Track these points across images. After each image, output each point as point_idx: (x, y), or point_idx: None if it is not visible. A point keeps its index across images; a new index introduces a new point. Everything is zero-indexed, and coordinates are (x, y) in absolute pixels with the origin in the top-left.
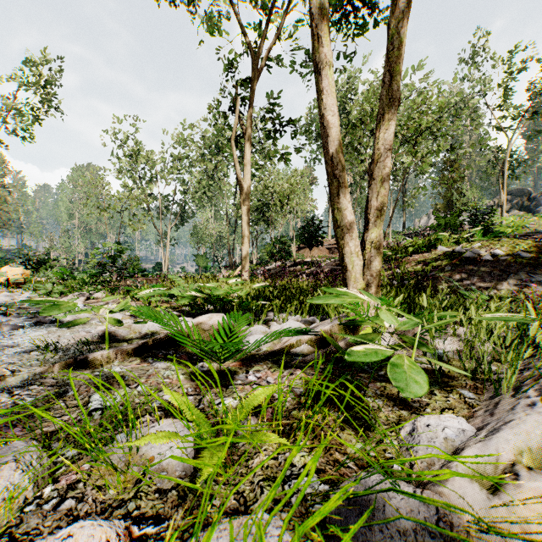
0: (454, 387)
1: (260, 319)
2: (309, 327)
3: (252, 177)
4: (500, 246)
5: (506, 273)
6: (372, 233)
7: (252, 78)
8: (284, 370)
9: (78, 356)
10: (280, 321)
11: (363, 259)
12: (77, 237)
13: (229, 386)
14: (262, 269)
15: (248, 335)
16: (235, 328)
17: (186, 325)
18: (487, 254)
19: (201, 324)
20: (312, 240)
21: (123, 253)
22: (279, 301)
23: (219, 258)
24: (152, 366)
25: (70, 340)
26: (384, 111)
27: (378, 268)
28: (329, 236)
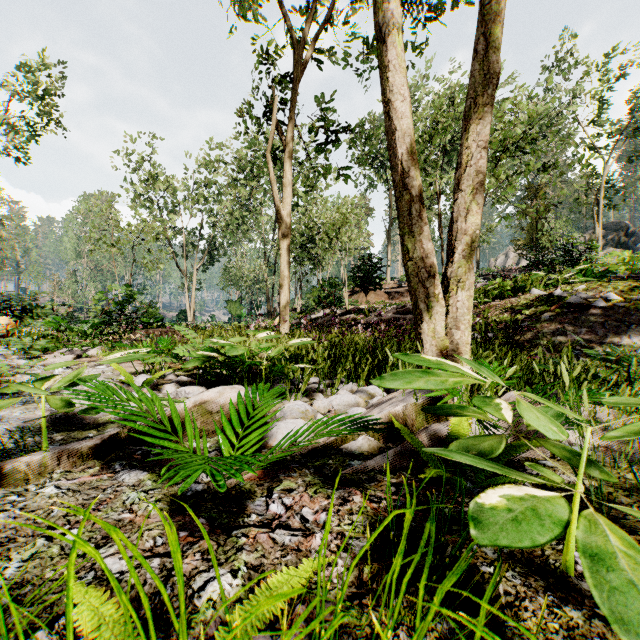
0: (638, 534)
1: (299, 389)
2: (369, 402)
3: (296, 207)
4: (612, 288)
5: (624, 323)
6: (458, 267)
7: (293, 74)
8: (331, 491)
9: (7, 456)
10: (328, 391)
11: (446, 305)
12: (86, 279)
13: (233, 531)
14: (308, 318)
15: (275, 425)
16: (256, 412)
17: (173, 411)
18: (599, 299)
19: (206, 403)
20: (368, 282)
21: (133, 298)
22: (326, 362)
23: (256, 305)
24: (114, 479)
25: (13, 426)
26: (475, 93)
27: (467, 317)
28: (387, 278)
